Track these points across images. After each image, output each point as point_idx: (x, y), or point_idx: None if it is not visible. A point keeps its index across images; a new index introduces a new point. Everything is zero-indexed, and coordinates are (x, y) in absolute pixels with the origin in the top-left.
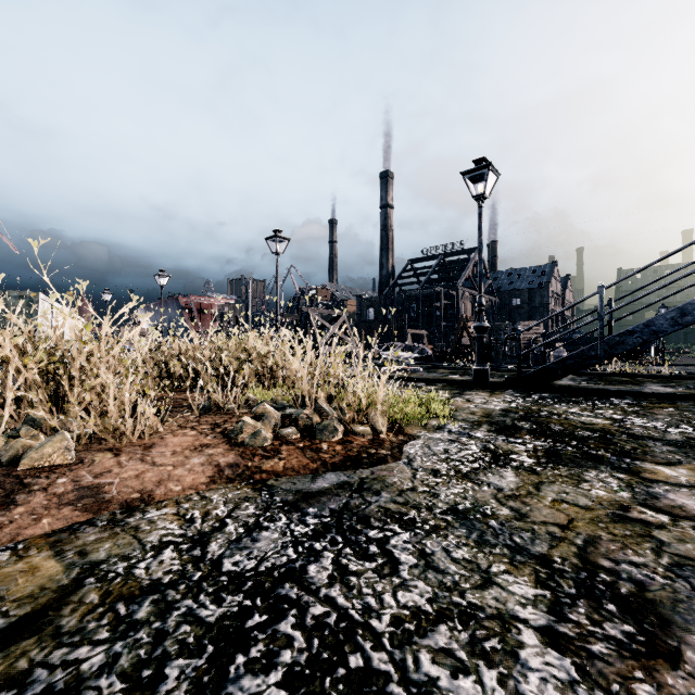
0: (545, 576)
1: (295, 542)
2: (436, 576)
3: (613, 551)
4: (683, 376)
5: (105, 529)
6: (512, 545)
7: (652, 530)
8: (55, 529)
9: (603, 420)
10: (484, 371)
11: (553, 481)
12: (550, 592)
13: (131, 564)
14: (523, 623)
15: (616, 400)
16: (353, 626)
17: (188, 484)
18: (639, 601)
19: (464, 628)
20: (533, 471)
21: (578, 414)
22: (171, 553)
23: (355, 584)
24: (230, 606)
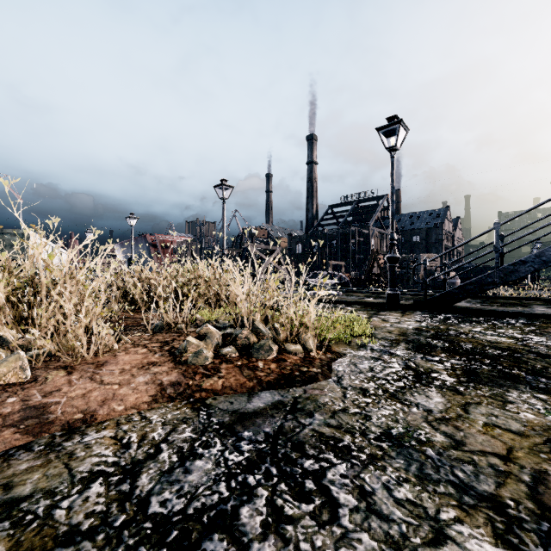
0: (503, 526)
1: (229, 474)
2: (380, 524)
3: None
4: None
5: (40, 455)
6: (455, 482)
7: None
8: None
9: (506, 339)
10: (396, 295)
11: (479, 402)
12: None
13: (54, 502)
14: None
15: (512, 320)
16: None
17: (130, 404)
18: None
19: None
20: (457, 391)
21: (482, 333)
22: (98, 487)
23: (291, 536)
24: None
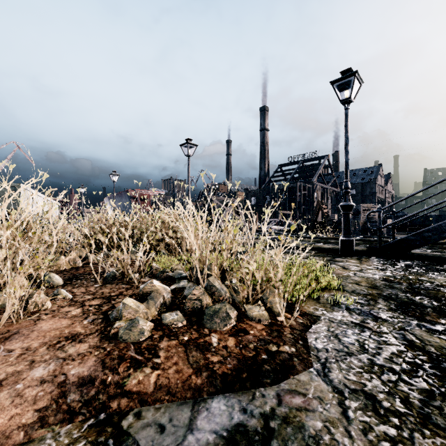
0: None
1: None
2: None
3: None
4: None
5: None
6: None
7: None
8: None
9: None
10: (350, 242)
11: None
12: None
13: None
14: None
15: None
16: None
17: None
18: None
19: None
20: None
21: None
22: None
23: None
24: None
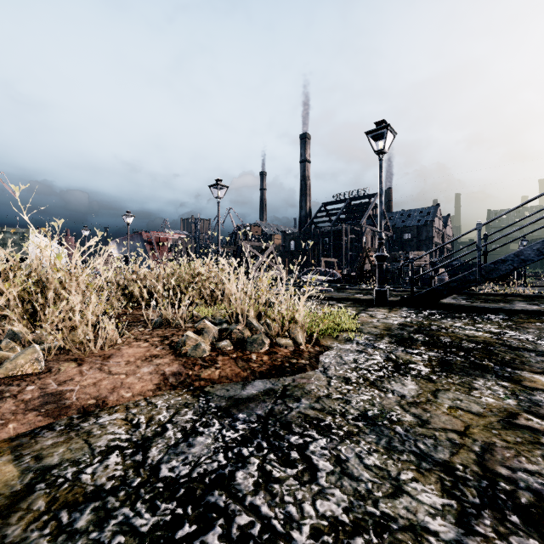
0: (450, 484)
1: (226, 447)
2: (350, 483)
3: (508, 458)
4: (543, 295)
5: (62, 433)
6: (417, 452)
7: (540, 437)
8: (19, 433)
9: (483, 333)
10: (384, 292)
11: (447, 389)
12: (455, 501)
13: (80, 469)
14: (434, 536)
15: (492, 315)
16: (275, 537)
17: (137, 391)
18: (539, 512)
19: (379, 541)
20: (430, 380)
21: (462, 328)
22: (115, 458)
23: (278, 492)
24: (163, 515)
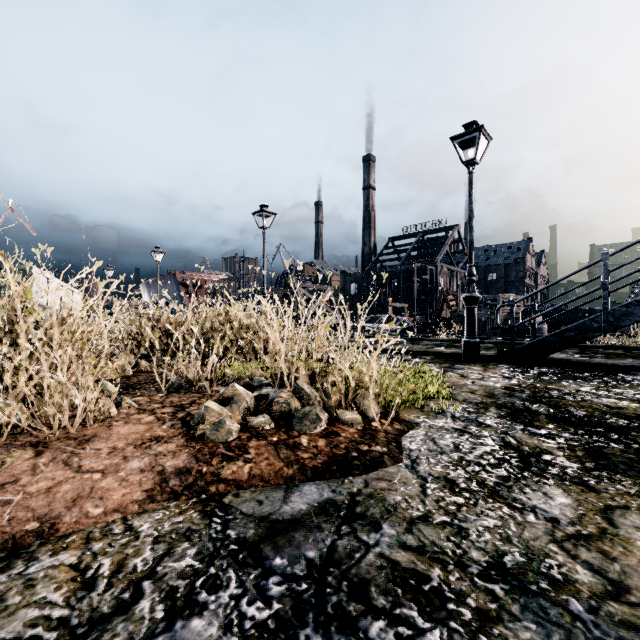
0: None
1: None
2: None
3: None
4: None
5: None
6: None
7: None
8: None
9: (630, 403)
10: (475, 344)
11: (625, 506)
12: None
13: None
14: None
15: (626, 376)
16: None
17: (113, 504)
18: None
19: None
20: (587, 485)
21: (594, 394)
22: None
23: None
24: None
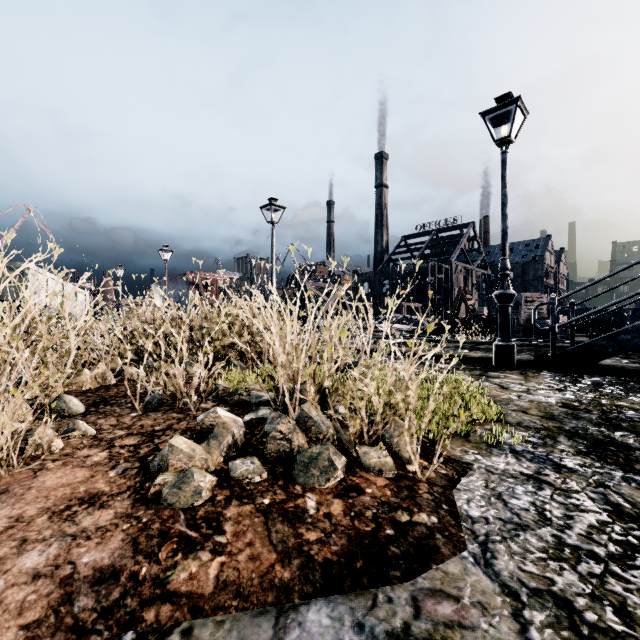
0: None
1: None
2: None
3: None
4: None
5: None
6: None
7: None
8: None
9: None
10: (510, 348)
11: None
12: None
13: None
14: None
15: None
16: None
17: None
18: None
19: None
20: None
21: None
22: None
23: None
24: None
